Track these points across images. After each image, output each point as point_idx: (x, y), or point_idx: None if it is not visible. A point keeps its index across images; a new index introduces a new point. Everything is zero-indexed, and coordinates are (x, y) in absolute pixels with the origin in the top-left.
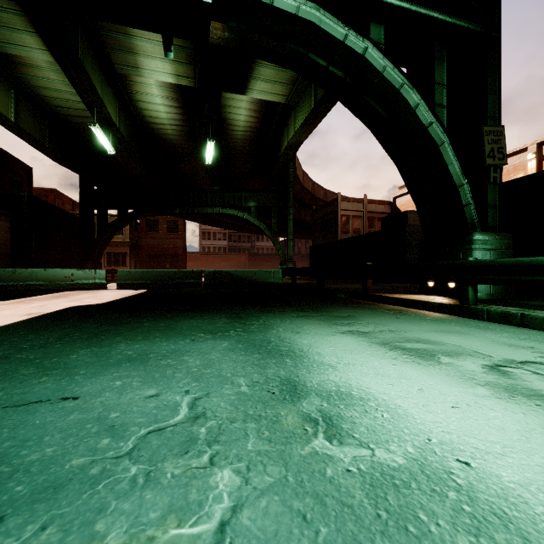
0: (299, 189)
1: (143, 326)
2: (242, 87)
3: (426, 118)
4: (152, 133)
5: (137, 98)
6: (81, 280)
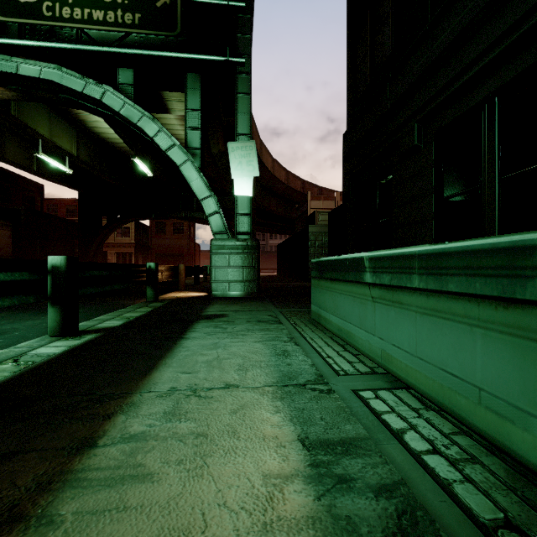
0: (284, 189)
1: None
2: (163, 108)
3: (168, 142)
4: (119, 151)
5: (89, 125)
6: None
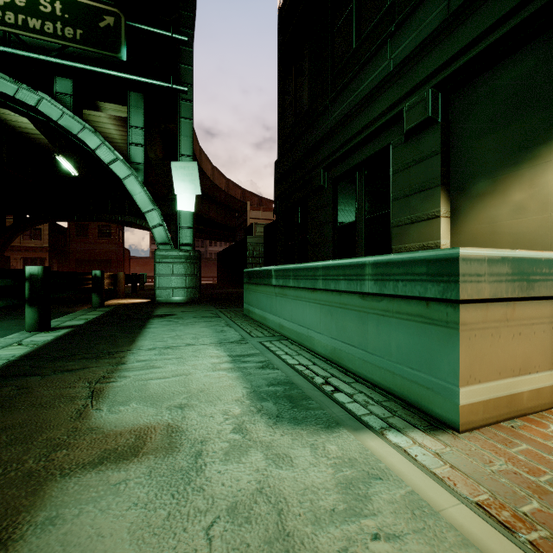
0: (224, 197)
1: None
2: (93, 105)
3: (111, 156)
4: (33, 142)
5: None
6: None
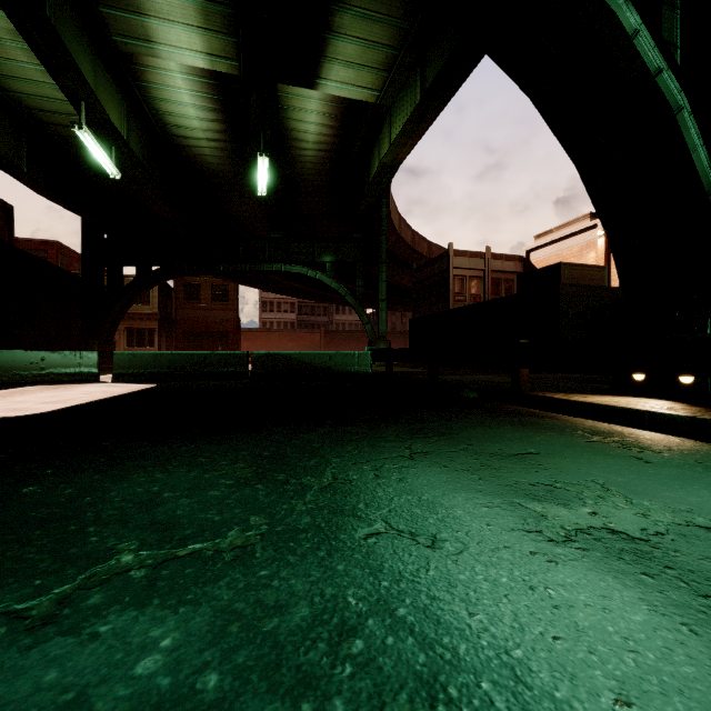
0: (394, 241)
1: (3, 502)
2: (311, 75)
3: (650, 60)
4: (182, 154)
5: (154, 94)
6: (56, 369)
